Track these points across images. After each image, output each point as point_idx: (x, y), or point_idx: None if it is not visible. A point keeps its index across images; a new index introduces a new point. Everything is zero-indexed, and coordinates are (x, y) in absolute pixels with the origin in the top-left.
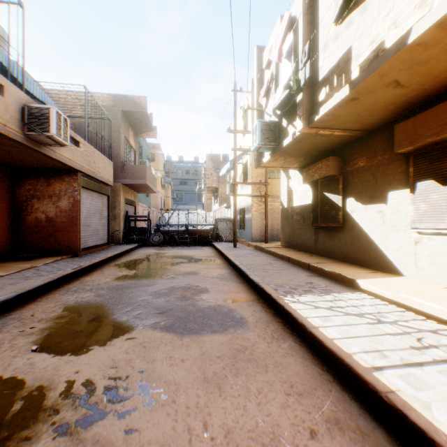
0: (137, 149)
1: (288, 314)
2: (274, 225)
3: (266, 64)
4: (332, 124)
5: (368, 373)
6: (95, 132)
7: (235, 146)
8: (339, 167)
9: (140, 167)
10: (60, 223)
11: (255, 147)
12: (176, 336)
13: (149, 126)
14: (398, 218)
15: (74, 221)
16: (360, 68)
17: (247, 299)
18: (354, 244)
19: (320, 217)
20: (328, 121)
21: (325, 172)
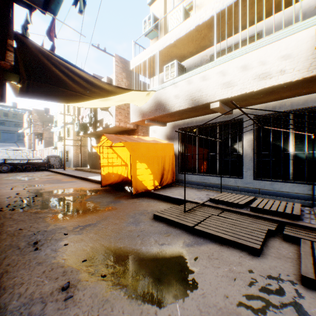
0: None
1: (87, 178)
2: (85, 159)
3: None
4: (101, 132)
5: (98, 180)
6: None
7: (65, 121)
8: None
9: None
10: None
11: (77, 130)
12: (61, 184)
13: None
14: None
15: None
16: (104, 125)
17: (76, 179)
18: None
19: None
20: (100, 131)
21: None
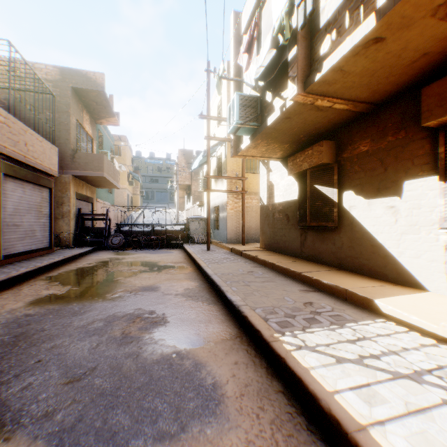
0: (97, 137)
1: (297, 380)
2: (252, 224)
3: (245, 27)
4: (336, 90)
5: None
6: (37, 111)
7: (208, 134)
8: (334, 153)
9: (95, 156)
10: None
11: (233, 127)
12: None
13: (108, 110)
14: (419, 214)
15: None
16: None
17: (223, 335)
18: (354, 247)
19: (310, 215)
20: (332, 84)
21: (317, 159)
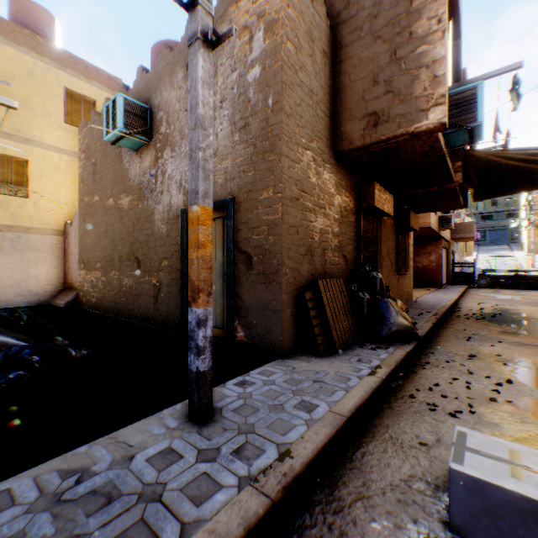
0: None
1: None
2: None
3: None
4: None
5: None
6: None
7: None
8: None
9: (466, 223)
10: (429, 269)
11: None
12: None
13: None
14: None
15: (438, 268)
16: None
17: None
18: None
19: None
20: None
21: None
